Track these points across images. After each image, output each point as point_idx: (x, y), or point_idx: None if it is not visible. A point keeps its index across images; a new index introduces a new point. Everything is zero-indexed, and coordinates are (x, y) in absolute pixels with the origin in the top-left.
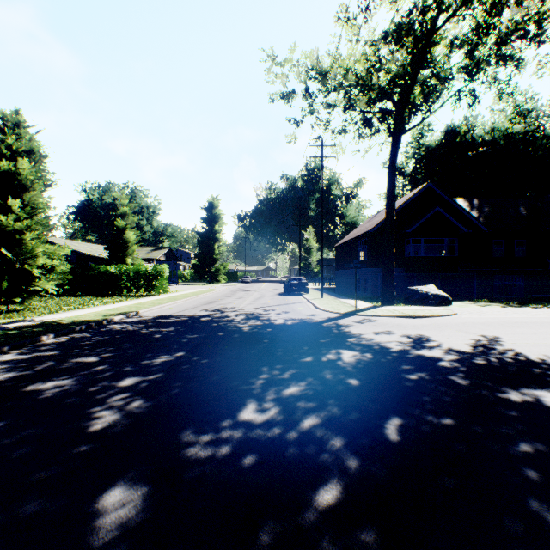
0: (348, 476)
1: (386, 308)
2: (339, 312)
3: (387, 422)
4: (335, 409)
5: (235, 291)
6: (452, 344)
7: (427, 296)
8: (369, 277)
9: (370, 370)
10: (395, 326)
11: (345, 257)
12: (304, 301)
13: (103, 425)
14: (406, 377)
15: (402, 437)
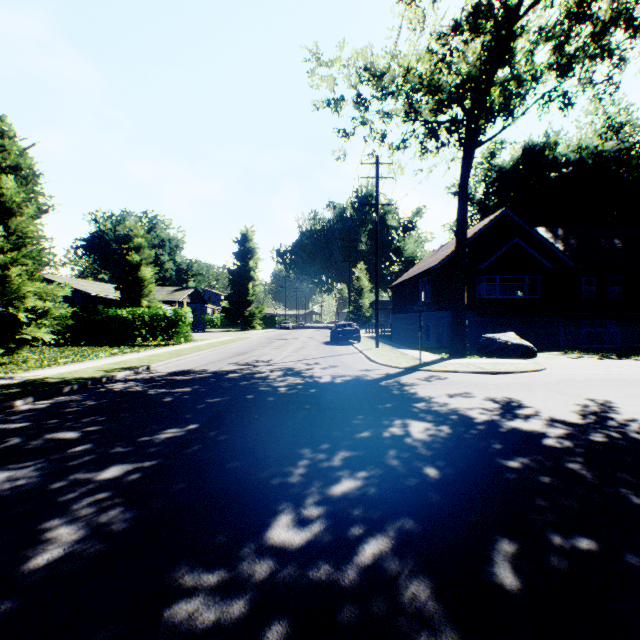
0: None
1: (457, 362)
2: (400, 366)
3: (493, 548)
4: (410, 523)
5: (272, 340)
6: (553, 411)
7: (506, 345)
8: (434, 322)
9: (452, 453)
10: (473, 385)
11: (403, 299)
12: (355, 352)
13: (53, 555)
14: (505, 465)
15: (524, 581)
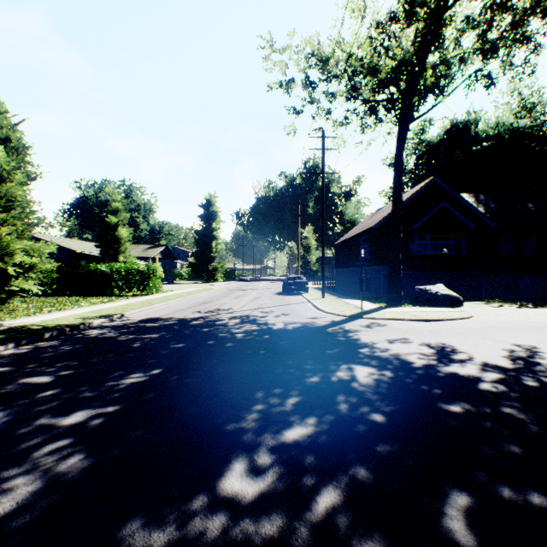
0: None
1: (394, 310)
2: (344, 314)
3: (445, 502)
4: (361, 472)
5: (231, 290)
6: (484, 356)
7: (437, 296)
8: (372, 275)
9: (396, 398)
10: (410, 331)
11: (345, 255)
12: (304, 301)
13: (4, 509)
14: (447, 409)
15: (481, 541)
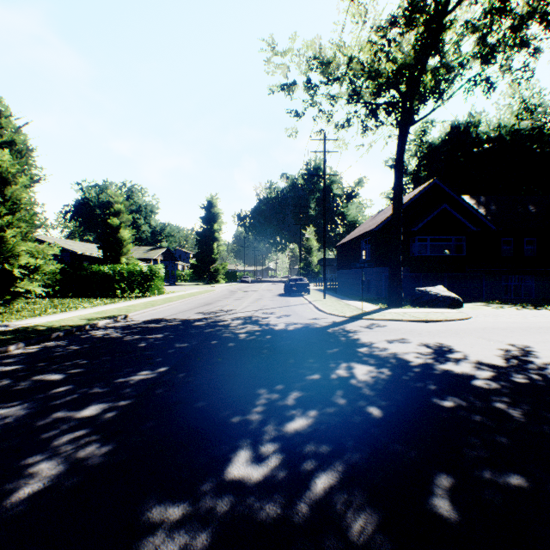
0: None
1: (394, 311)
2: (345, 315)
3: (432, 483)
4: (357, 458)
5: (233, 292)
6: (480, 355)
7: (437, 297)
8: (373, 277)
9: (393, 393)
10: (409, 332)
11: (347, 256)
12: (306, 302)
13: (33, 489)
14: (440, 404)
15: (462, 515)
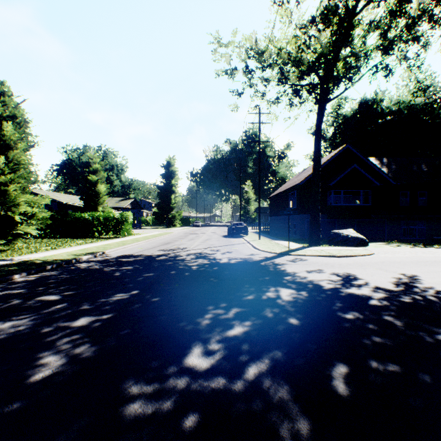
0: None
1: (314, 249)
2: (275, 252)
3: (332, 370)
4: (279, 353)
5: (187, 234)
6: (377, 282)
7: (348, 238)
8: (298, 222)
9: (308, 309)
10: (324, 264)
11: (277, 206)
12: (244, 242)
13: (45, 374)
14: (343, 317)
15: (351, 390)
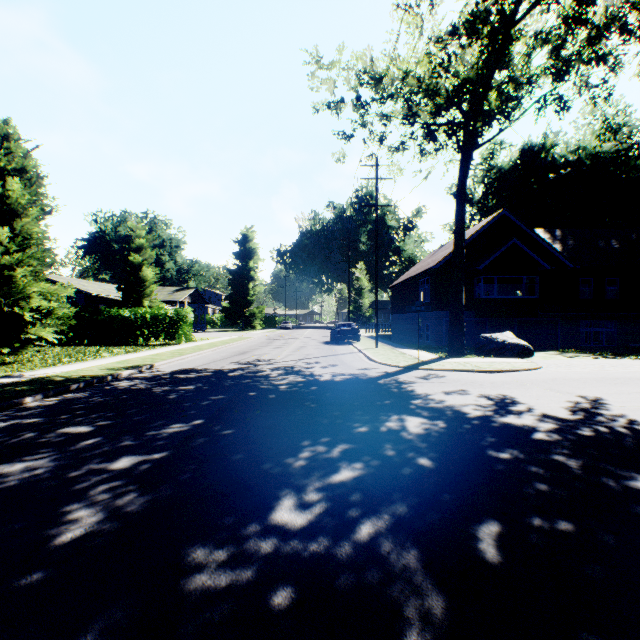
0: (432, 629)
1: (455, 361)
2: (399, 365)
3: (478, 528)
4: (404, 506)
5: (272, 339)
6: (545, 407)
7: (504, 345)
8: (433, 322)
9: (446, 446)
10: (469, 383)
11: (402, 299)
12: (355, 351)
13: (75, 534)
14: (495, 456)
15: (504, 555)
